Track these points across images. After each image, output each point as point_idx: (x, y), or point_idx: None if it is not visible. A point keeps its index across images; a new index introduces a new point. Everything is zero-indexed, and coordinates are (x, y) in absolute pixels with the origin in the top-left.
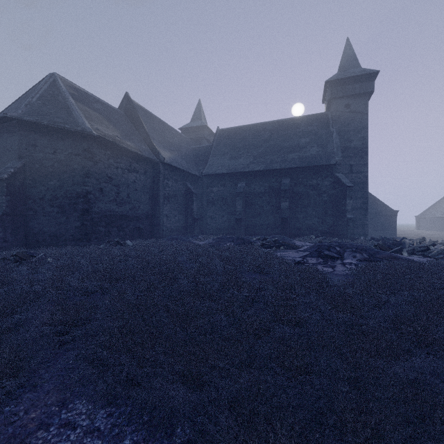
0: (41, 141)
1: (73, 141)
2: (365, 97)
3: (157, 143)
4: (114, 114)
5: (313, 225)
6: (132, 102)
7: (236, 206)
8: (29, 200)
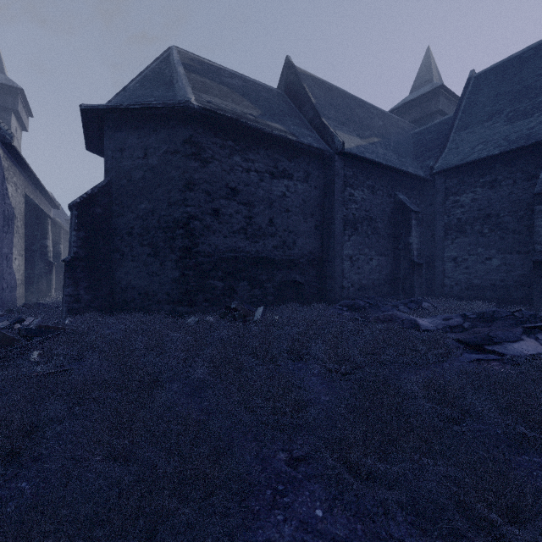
0: (130, 140)
1: (169, 131)
2: None
3: (334, 125)
4: (262, 91)
5: None
6: (294, 67)
7: (536, 229)
8: (116, 236)
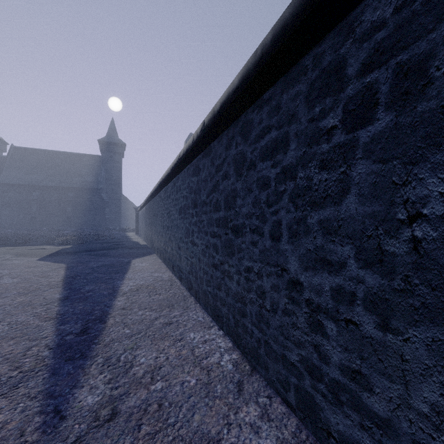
0: None
1: None
2: (120, 154)
3: None
4: None
5: (89, 221)
6: None
7: (32, 208)
8: None
